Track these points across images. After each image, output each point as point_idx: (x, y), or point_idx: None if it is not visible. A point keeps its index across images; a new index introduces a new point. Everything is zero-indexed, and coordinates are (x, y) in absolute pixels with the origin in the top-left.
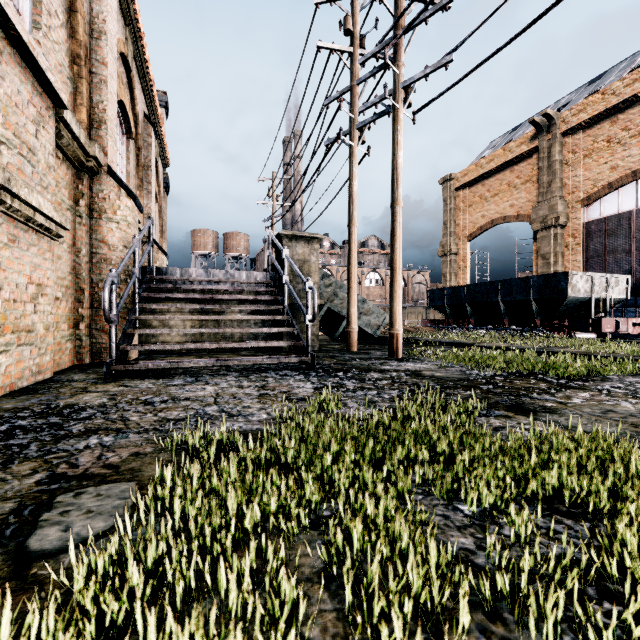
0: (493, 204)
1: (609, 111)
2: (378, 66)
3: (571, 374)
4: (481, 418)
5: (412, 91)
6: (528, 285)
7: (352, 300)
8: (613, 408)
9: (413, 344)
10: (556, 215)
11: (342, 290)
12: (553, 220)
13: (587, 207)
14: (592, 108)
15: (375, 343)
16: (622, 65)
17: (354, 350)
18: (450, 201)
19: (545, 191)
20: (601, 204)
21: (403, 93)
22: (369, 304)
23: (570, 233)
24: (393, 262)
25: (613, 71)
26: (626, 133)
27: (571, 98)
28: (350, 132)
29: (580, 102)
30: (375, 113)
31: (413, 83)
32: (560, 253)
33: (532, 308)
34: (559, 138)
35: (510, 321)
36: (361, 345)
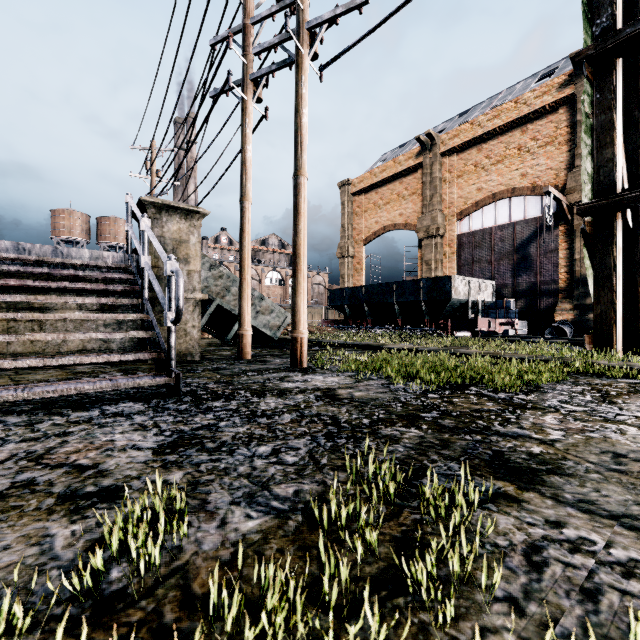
0: (385, 212)
1: (476, 140)
2: (278, 4)
3: (506, 384)
4: (477, 514)
5: (320, 35)
6: (419, 287)
7: (245, 295)
8: (614, 447)
9: (317, 347)
10: (437, 226)
11: (235, 284)
12: (434, 230)
13: (460, 221)
14: (464, 135)
15: (275, 347)
16: (483, 105)
17: (248, 358)
18: (348, 205)
19: (428, 204)
20: (470, 220)
21: (309, 37)
22: (268, 301)
23: (447, 243)
24: (296, 247)
25: (477, 108)
26: (488, 161)
27: (446, 125)
28: (243, 82)
29: (455, 128)
30: (274, 63)
31: (321, 25)
32: (440, 260)
33: (422, 309)
34: (439, 157)
35: (403, 321)
36: (258, 350)
